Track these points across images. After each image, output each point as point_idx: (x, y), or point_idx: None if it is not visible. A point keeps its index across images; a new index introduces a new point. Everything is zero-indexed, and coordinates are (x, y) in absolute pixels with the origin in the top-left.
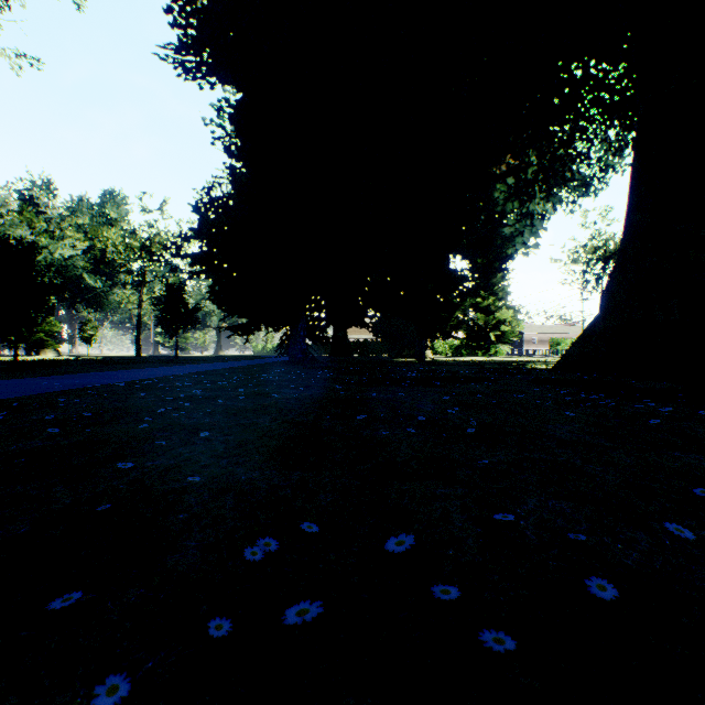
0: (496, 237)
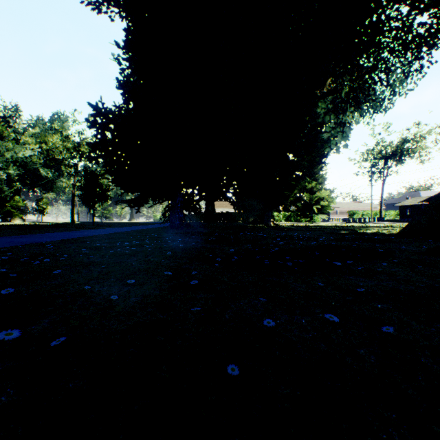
0: (317, 140)
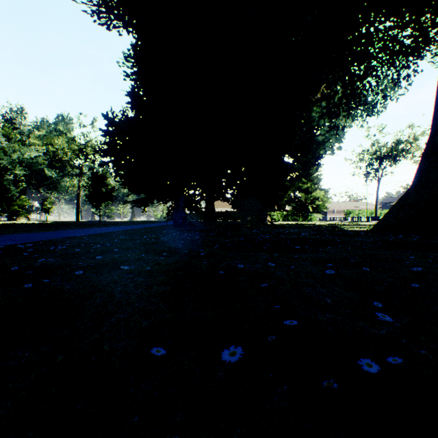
0: (312, 142)
